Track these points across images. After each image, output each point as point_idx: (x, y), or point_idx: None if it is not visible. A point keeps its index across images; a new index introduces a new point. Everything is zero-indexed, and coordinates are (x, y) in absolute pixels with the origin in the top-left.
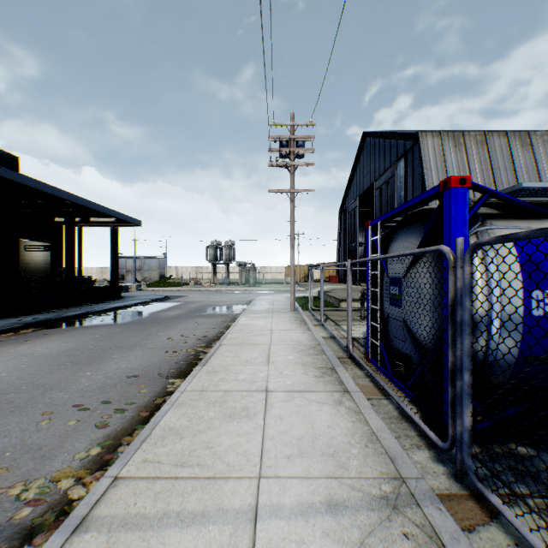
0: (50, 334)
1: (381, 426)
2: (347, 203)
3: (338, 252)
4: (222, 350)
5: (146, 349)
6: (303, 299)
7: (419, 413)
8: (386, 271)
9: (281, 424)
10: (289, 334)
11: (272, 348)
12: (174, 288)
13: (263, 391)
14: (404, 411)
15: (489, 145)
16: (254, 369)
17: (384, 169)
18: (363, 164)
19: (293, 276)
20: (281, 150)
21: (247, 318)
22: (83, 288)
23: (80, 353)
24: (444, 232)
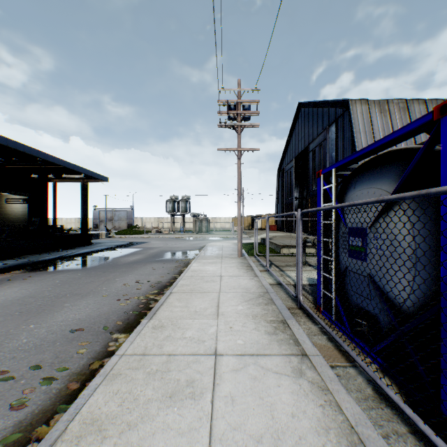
0: (13, 280)
1: (358, 415)
2: (284, 164)
3: (277, 205)
4: (172, 299)
5: (100, 297)
6: (248, 245)
7: (397, 389)
8: (343, 221)
9: (233, 410)
10: (238, 280)
11: (222, 296)
12: (138, 236)
13: (211, 355)
14: (379, 387)
15: (410, 112)
16: (203, 323)
17: (316, 134)
18: (298, 131)
19: (240, 225)
20: (229, 112)
21: (198, 264)
22: (55, 236)
23: (33, 301)
24: (442, 170)
